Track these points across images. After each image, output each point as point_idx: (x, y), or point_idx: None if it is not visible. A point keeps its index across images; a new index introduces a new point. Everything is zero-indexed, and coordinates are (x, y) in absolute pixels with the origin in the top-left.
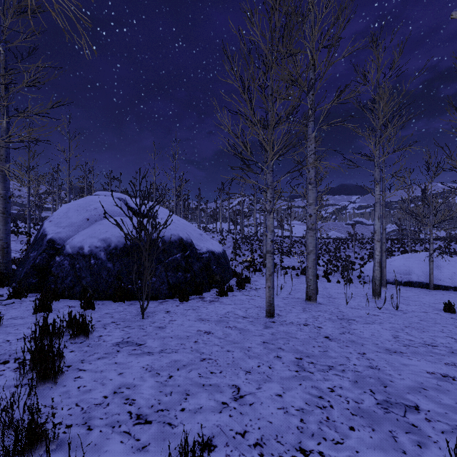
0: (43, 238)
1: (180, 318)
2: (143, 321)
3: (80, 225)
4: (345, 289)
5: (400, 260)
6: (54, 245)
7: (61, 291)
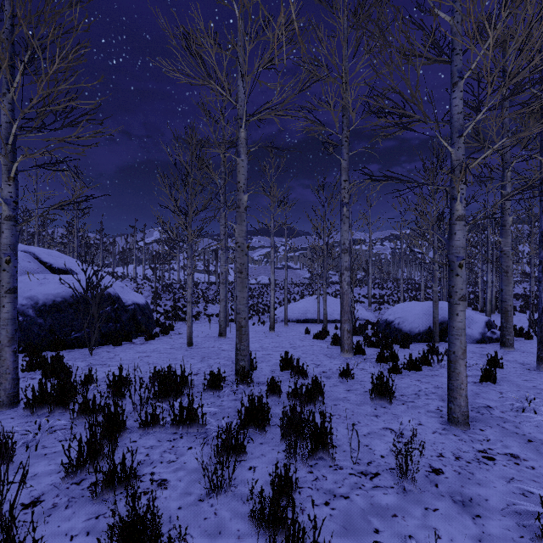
0: None
1: (122, 353)
2: (94, 357)
3: None
4: (256, 328)
5: (303, 303)
6: None
7: None
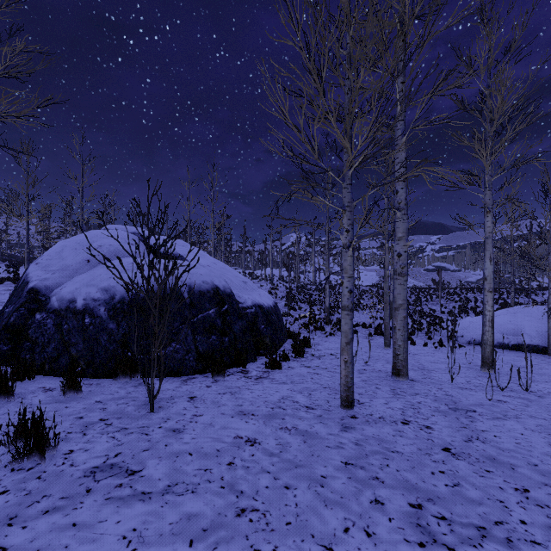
0: (24, 287)
1: (209, 410)
2: (151, 418)
3: (77, 268)
4: (438, 355)
5: (505, 316)
6: (38, 297)
7: (40, 364)
